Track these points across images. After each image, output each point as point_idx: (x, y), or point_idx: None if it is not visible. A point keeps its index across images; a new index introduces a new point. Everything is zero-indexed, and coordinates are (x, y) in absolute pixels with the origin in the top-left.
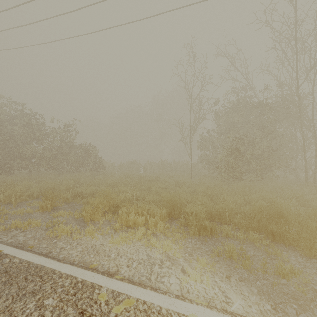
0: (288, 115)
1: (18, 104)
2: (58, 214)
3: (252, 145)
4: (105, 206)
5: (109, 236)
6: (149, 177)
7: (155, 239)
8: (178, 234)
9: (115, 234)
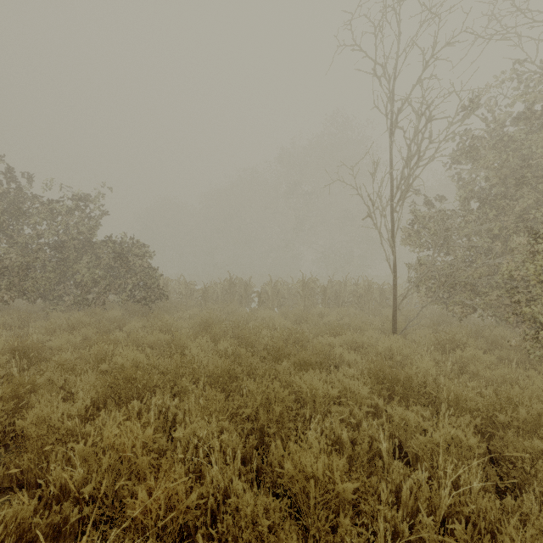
0: None
1: None
2: None
3: None
4: None
5: None
6: (270, 327)
7: None
8: None
9: None
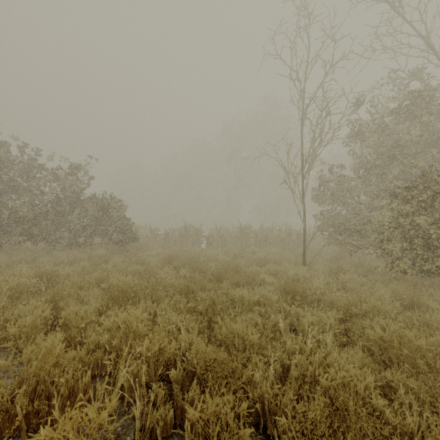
0: None
1: None
2: None
3: None
4: None
5: None
6: (215, 261)
7: None
8: None
9: None
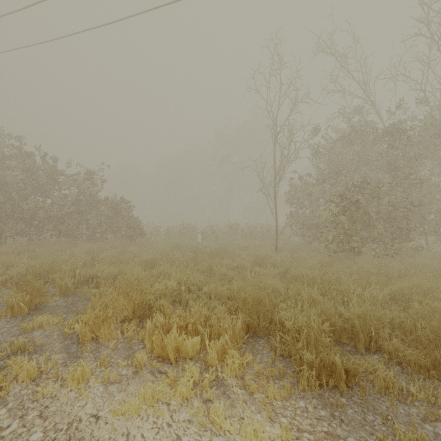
0: (436, 148)
1: (14, 138)
2: (34, 323)
3: (377, 197)
4: (125, 308)
5: (120, 385)
6: (210, 248)
7: (222, 407)
8: (275, 388)
9: (133, 380)
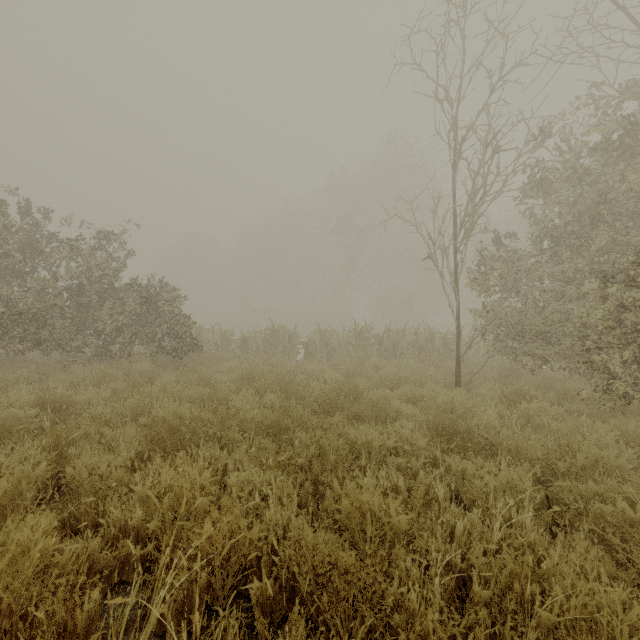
0: None
1: None
2: None
3: None
4: None
5: None
6: (320, 380)
7: None
8: None
9: None
